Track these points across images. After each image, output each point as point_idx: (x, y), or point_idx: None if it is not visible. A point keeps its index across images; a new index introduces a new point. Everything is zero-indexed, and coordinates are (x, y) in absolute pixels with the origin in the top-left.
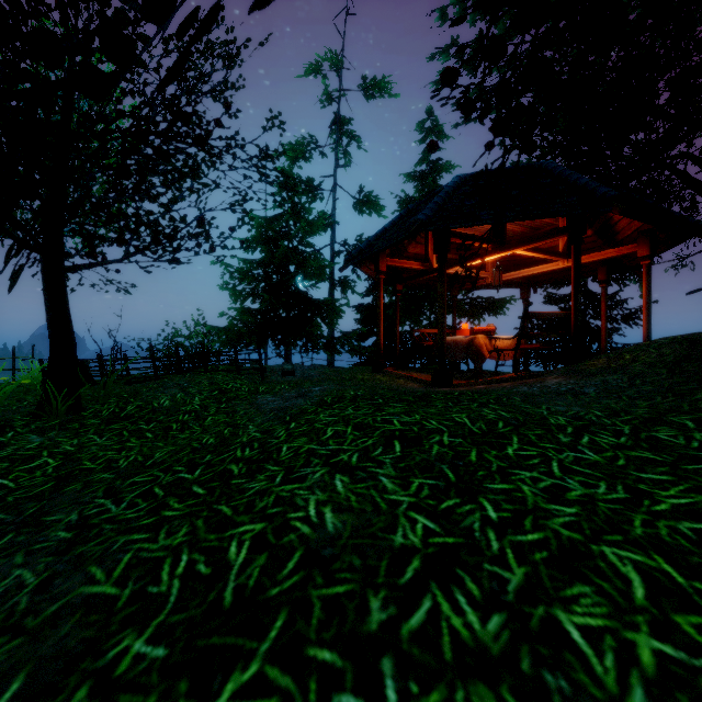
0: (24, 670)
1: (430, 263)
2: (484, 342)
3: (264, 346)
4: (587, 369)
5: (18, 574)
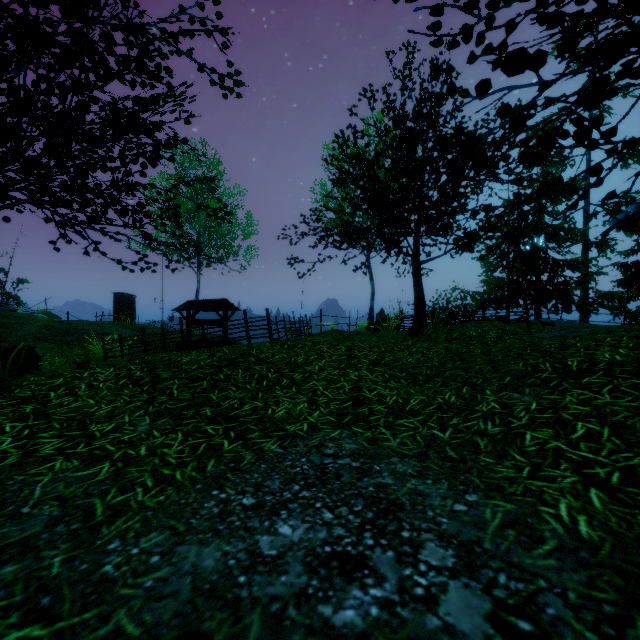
0: (508, 376)
1: None
2: None
3: (517, 306)
4: None
5: (478, 366)
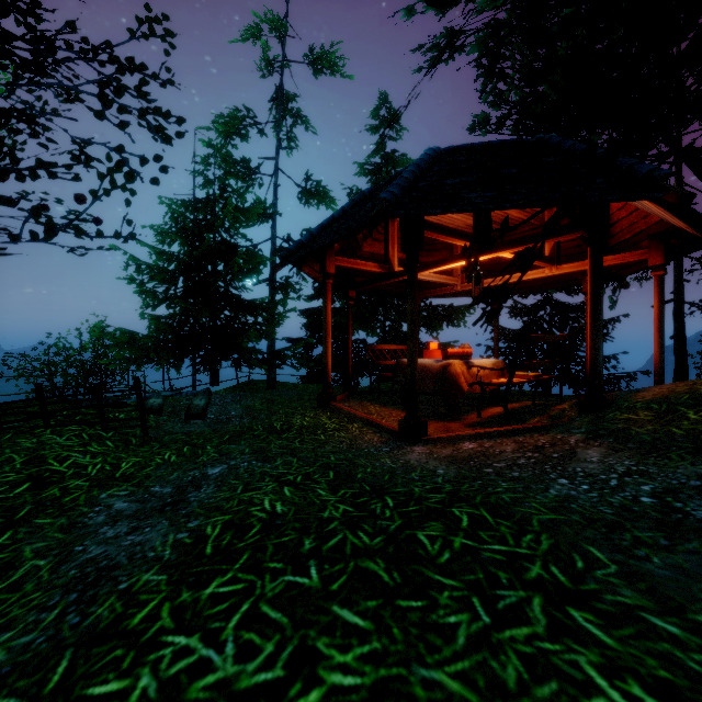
0: None
1: (390, 265)
2: (461, 370)
3: (178, 365)
4: (631, 430)
5: None
